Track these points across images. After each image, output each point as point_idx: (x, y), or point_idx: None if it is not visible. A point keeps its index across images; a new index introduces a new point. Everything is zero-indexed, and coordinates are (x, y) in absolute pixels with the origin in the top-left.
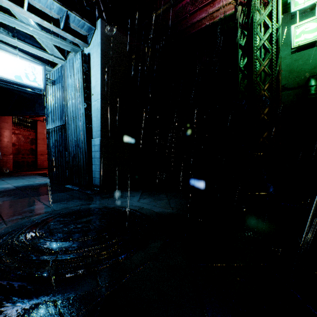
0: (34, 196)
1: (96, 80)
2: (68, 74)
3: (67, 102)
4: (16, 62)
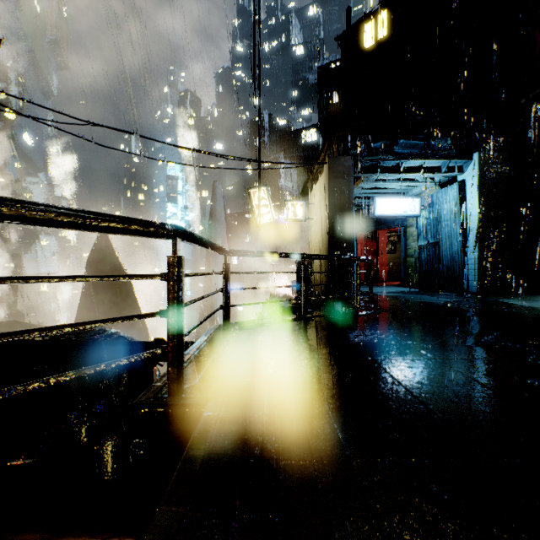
0: (427, 295)
1: (472, 204)
2: (443, 200)
3: (440, 223)
4: (403, 202)
